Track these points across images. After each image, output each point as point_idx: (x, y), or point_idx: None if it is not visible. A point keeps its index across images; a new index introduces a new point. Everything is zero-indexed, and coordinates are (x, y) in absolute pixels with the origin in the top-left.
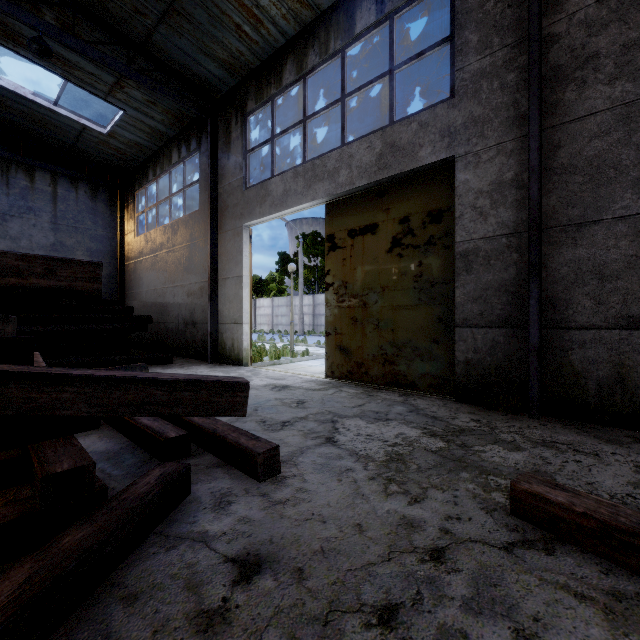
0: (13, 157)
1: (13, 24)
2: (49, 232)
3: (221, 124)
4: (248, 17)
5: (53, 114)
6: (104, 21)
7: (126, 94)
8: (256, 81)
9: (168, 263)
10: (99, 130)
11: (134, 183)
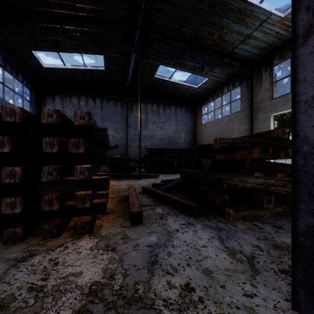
0: (166, 102)
1: (185, 62)
2: (174, 126)
3: (255, 73)
4: (284, 27)
5: (182, 85)
6: (217, 51)
7: (212, 72)
8: (280, 51)
9: (221, 134)
10: (195, 87)
11: (201, 103)
